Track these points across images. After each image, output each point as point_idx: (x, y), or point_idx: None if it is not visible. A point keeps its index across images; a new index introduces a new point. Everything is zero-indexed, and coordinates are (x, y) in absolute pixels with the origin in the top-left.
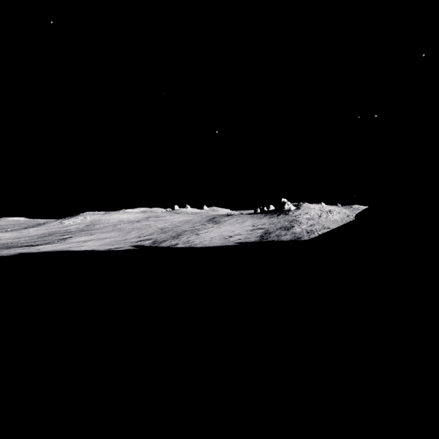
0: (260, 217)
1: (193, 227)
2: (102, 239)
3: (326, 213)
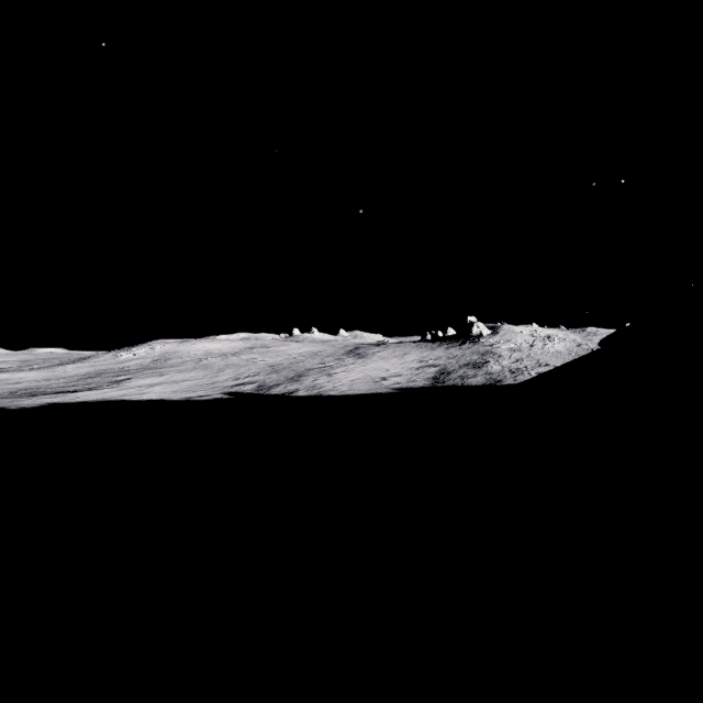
0: (433, 348)
1: (322, 363)
2: (178, 382)
3: (543, 341)
